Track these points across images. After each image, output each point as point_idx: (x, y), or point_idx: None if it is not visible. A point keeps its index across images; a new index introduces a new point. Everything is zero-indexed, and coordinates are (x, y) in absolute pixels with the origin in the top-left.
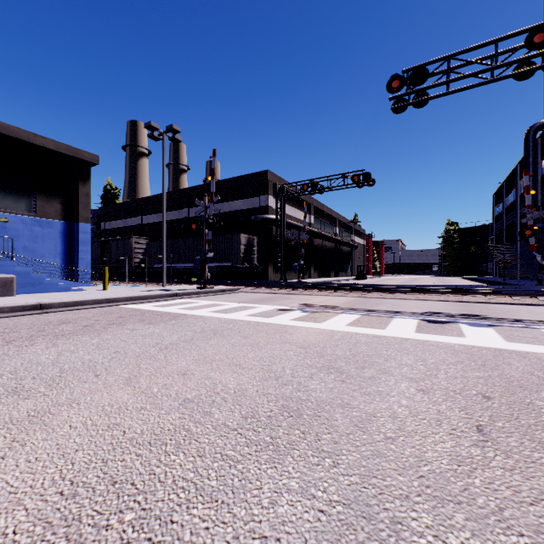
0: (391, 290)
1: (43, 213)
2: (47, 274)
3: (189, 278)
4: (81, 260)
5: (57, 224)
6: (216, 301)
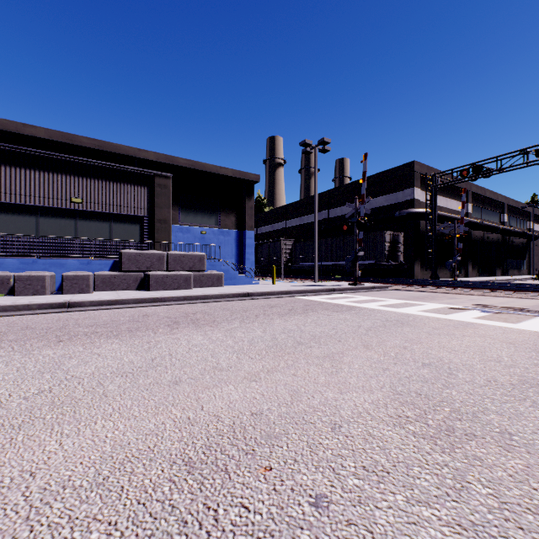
0: None
1: (224, 225)
2: None
3: (329, 275)
4: (247, 260)
5: (232, 233)
6: (373, 297)
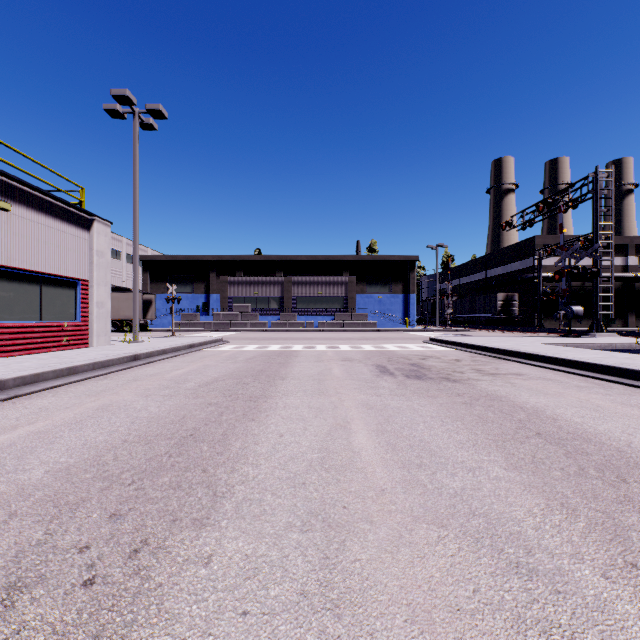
0: (530, 331)
1: (394, 291)
2: (396, 321)
3: (486, 325)
4: (410, 314)
5: (400, 296)
6: (434, 332)
